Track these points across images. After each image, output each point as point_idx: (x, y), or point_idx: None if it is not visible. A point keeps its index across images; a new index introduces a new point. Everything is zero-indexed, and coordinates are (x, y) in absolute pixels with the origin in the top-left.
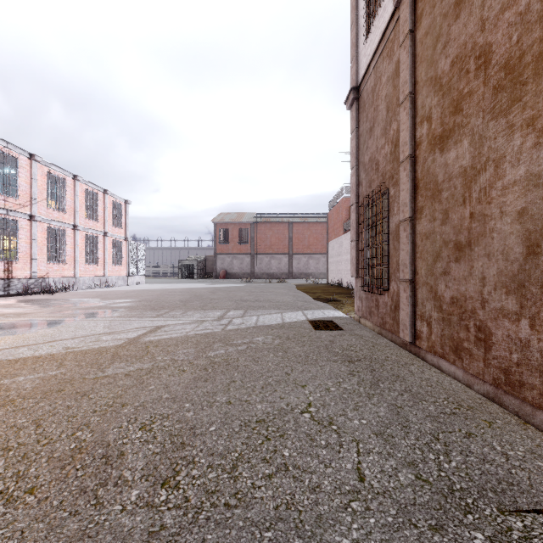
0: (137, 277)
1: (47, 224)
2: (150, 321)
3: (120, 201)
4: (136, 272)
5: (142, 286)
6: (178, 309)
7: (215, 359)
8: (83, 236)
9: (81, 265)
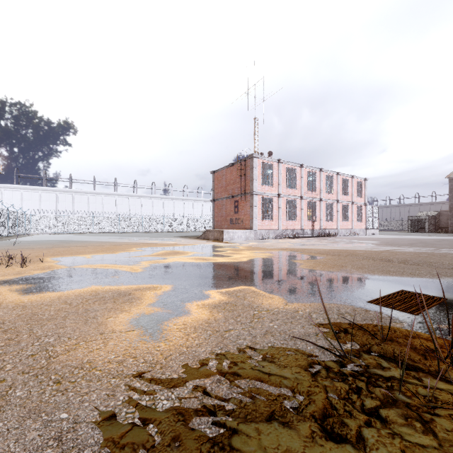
0: (372, 230)
1: (325, 202)
2: (390, 247)
3: (361, 180)
4: (371, 226)
5: (376, 236)
6: (406, 246)
7: (421, 256)
8: (341, 205)
9: (340, 222)
